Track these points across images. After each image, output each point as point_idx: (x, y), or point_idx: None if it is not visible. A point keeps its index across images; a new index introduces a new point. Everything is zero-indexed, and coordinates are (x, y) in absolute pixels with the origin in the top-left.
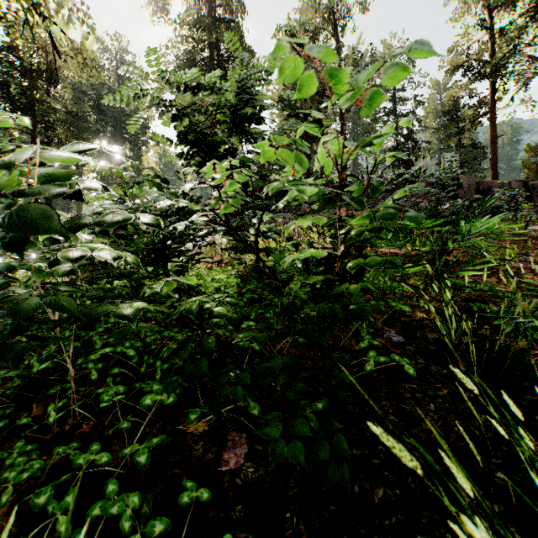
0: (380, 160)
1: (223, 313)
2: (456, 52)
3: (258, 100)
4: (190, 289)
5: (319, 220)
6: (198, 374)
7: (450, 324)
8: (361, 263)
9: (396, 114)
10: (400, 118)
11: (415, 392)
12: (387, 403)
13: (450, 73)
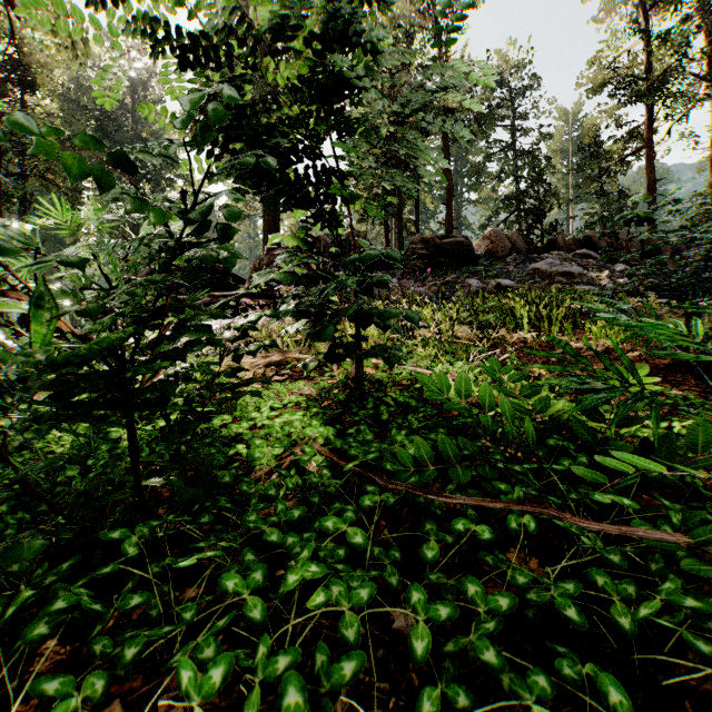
0: (494, 211)
1: None
2: (601, 64)
3: (369, 28)
4: None
5: None
6: None
7: None
8: None
9: (515, 150)
10: (521, 154)
11: None
12: None
13: (593, 92)
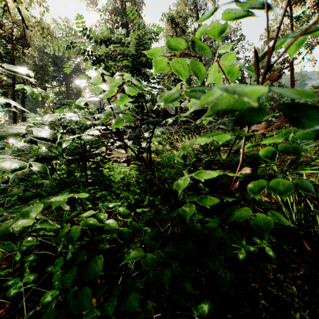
0: None
1: (112, 227)
2: (270, 30)
3: None
4: (85, 198)
5: (217, 138)
6: (79, 310)
7: (288, 207)
8: (261, 185)
9: None
10: None
11: (277, 273)
12: (256, 285)
13: (266, 42)
